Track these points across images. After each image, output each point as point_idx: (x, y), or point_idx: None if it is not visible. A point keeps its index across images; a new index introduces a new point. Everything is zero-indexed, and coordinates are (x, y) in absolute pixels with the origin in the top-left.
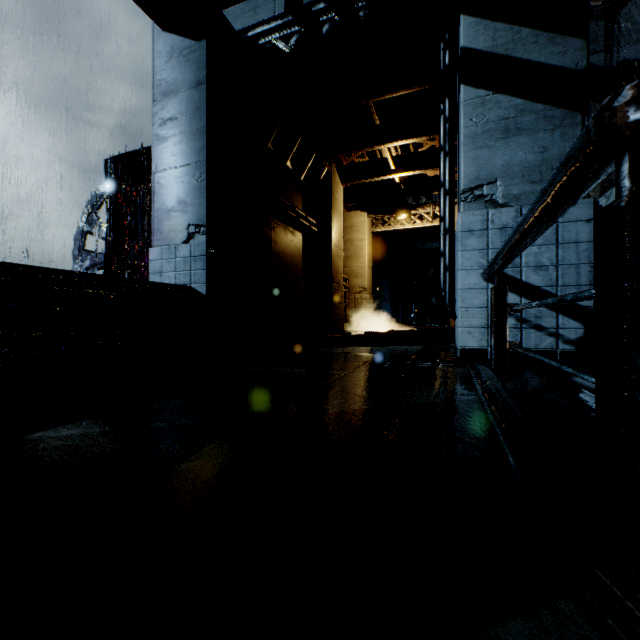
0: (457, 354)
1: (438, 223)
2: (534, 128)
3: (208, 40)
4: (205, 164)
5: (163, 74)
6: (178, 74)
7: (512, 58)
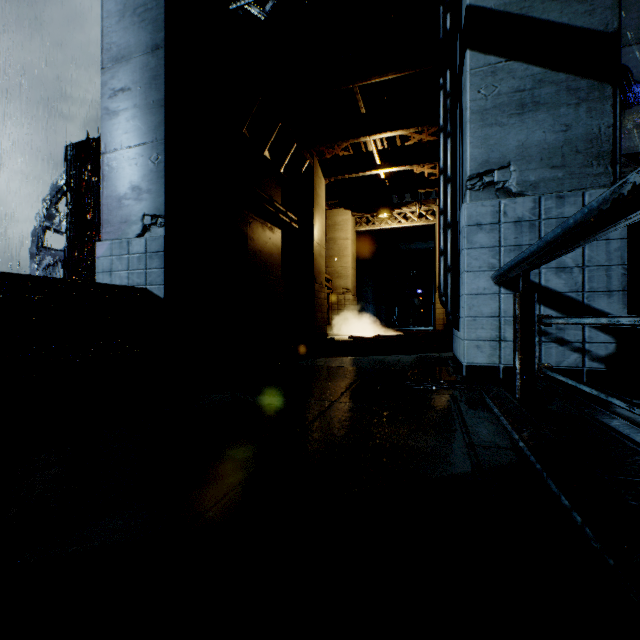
0: (463, 372)
1: (423, 223)
2: (555, 102)
3: None
4: (163, 143)
5: (114, 36)
6: (131, 36)
7: (528, 18)
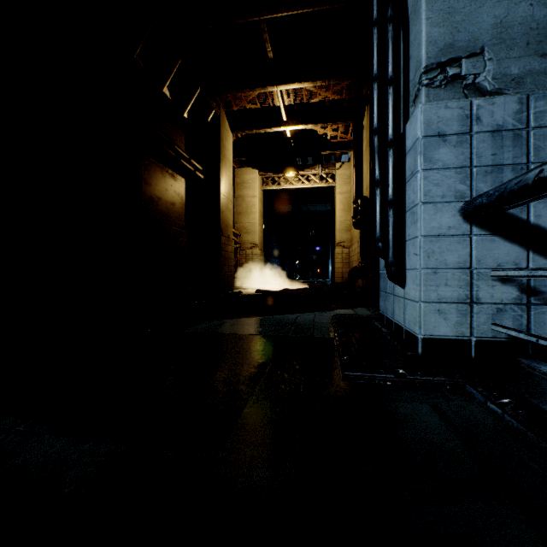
0: (418, 348)
1: (324, 184)
2: None
3: None
4: None
5: None
6: None
7: None
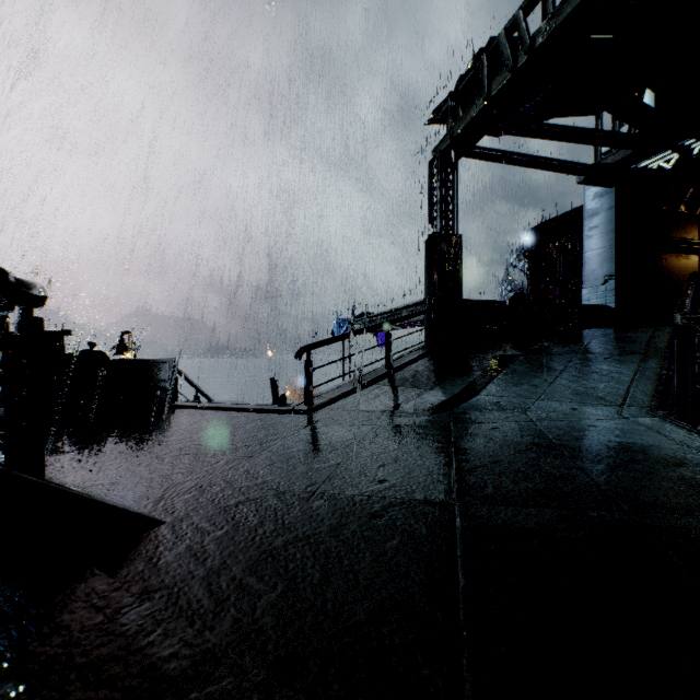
0: None
1: None
2: None
3: (615, 187)
4: (614, 246)
5: (589, 206)
6: (598, 205)
7: None
